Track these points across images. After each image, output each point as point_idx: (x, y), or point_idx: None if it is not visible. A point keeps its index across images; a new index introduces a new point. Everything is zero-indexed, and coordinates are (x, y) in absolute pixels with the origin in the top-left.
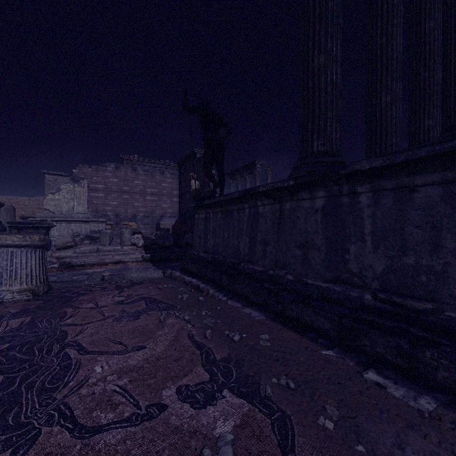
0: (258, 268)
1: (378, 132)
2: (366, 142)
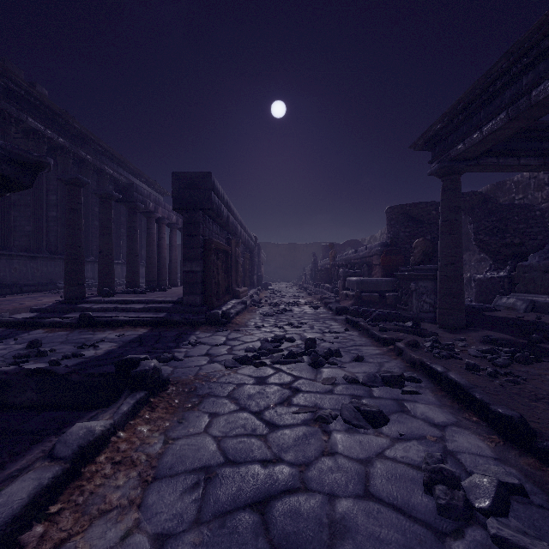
0: None
1: None
2: None
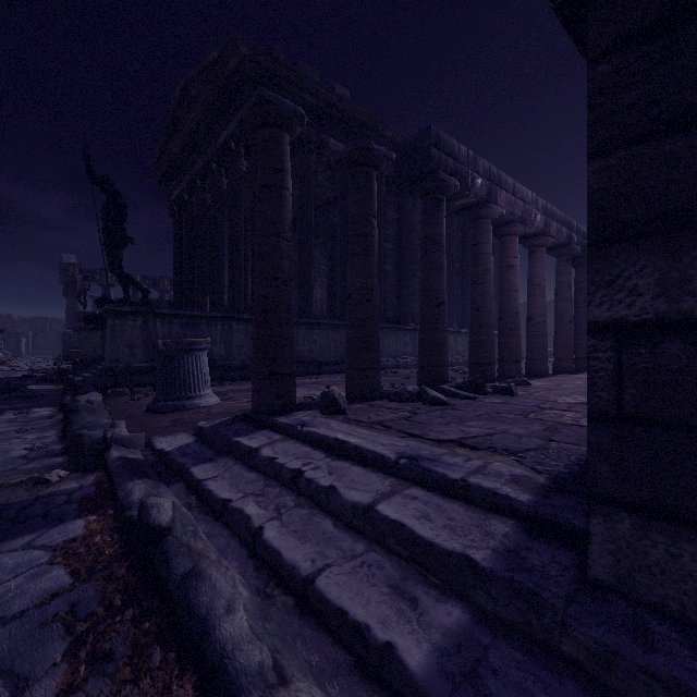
0: (236, 362)
1: (241, 291)
2: (234, 293)
